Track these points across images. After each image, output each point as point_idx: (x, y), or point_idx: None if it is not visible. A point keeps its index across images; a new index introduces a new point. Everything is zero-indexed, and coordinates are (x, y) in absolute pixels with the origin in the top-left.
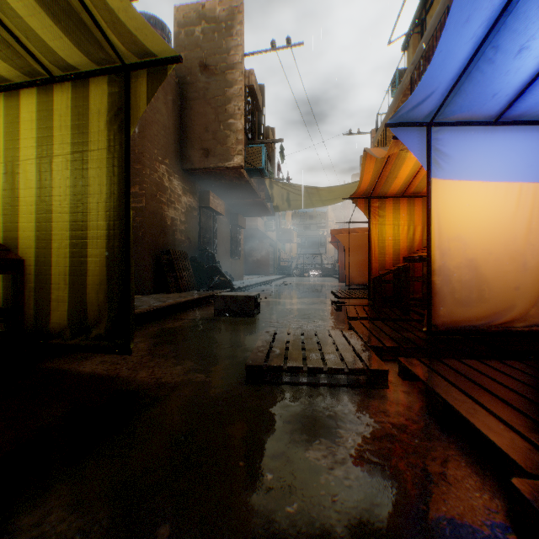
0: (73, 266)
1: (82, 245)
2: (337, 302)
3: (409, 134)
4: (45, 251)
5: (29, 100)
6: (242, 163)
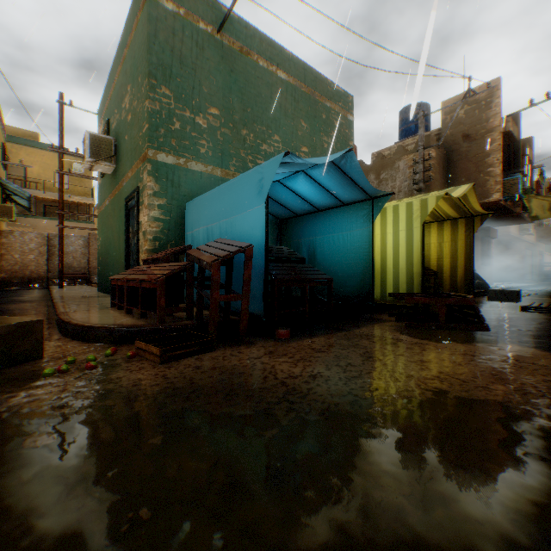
0: (450, 274)
1: (454, 268)
2: None
3: None
4: (439, 270)
5: (433, 226)
6: (499, 198)
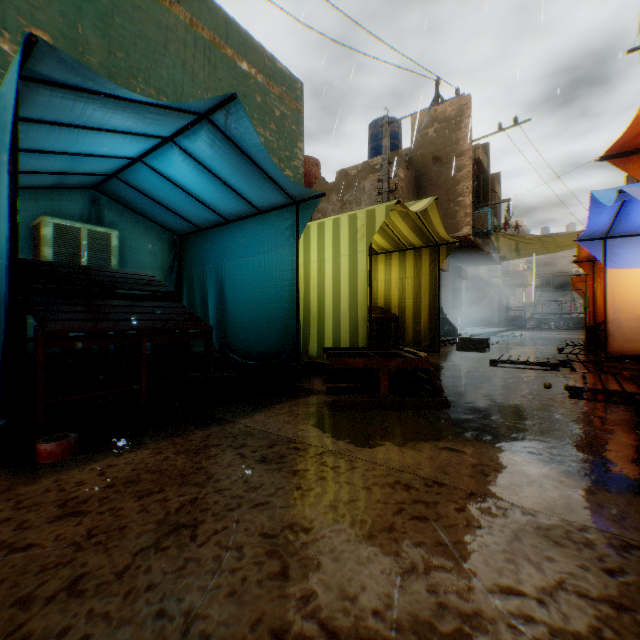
0: (414, 320)
1: (418, 311)
2: (559, 347)
3: (590, 244)
4: (402, 314)
5: (395, 256)
6: (470, 232)
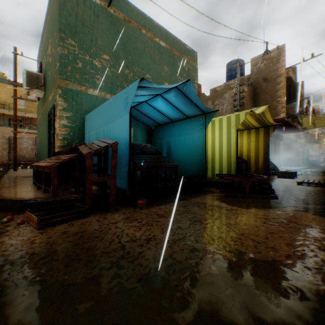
0: (255, 162)
1: (257, 158)
2: None
3: None
4: (248, 159)
5: (245, 132)
6: (284, 116)
